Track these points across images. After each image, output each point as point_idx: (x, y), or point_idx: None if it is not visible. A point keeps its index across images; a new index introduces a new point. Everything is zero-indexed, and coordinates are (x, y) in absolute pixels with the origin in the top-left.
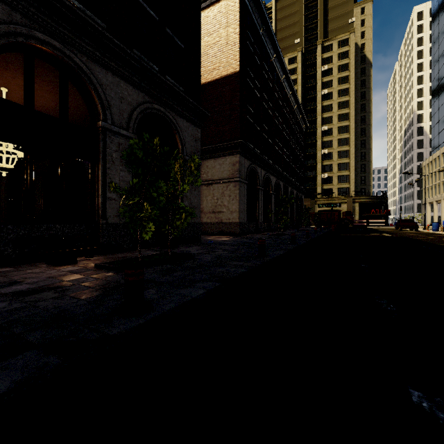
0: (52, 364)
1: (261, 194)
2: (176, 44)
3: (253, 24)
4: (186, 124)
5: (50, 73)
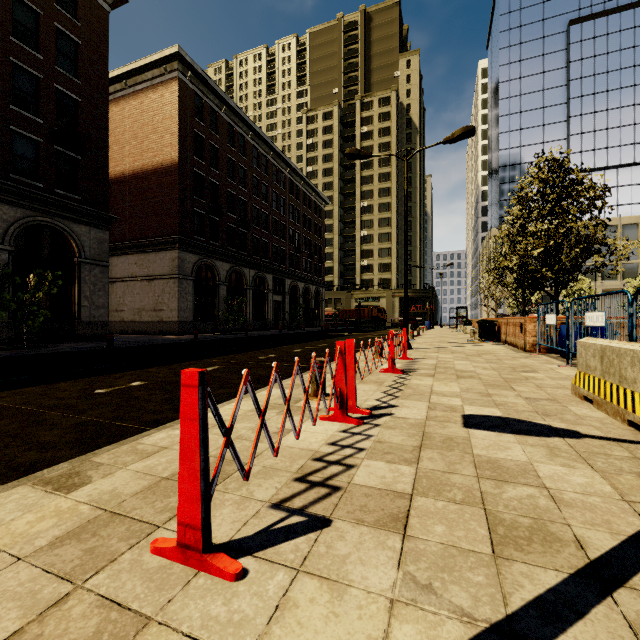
0: None
1: (223, 290)
2: (71, 156)
3: (206, 107)
4: (85, 229)
5: None
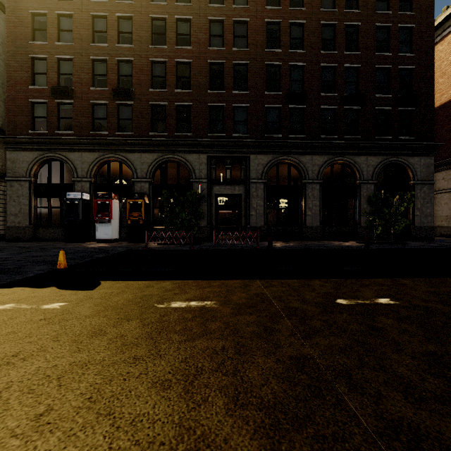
0: (351, 248)
1: None
2: (407, 110)
3: None
4: (417, 159)
5: None
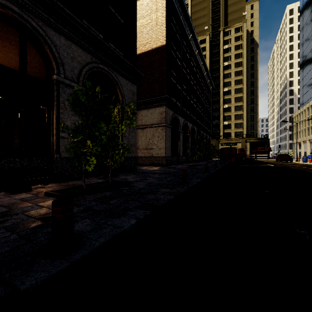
0: None
1: (181, 136)
2: (117, 19)
3: (175, 11)
4: (125, 81)
5: (16, 38)
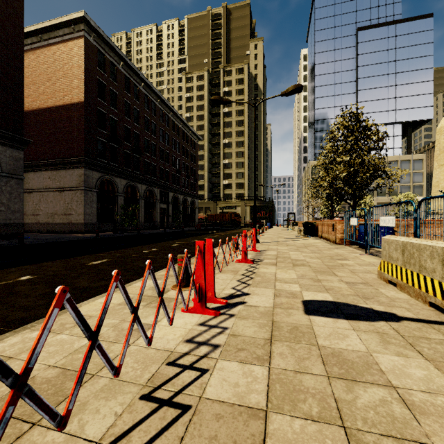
0: None
1: (121, 199)
2: None
3: (108, 61)
4: (2, 148)
5: None
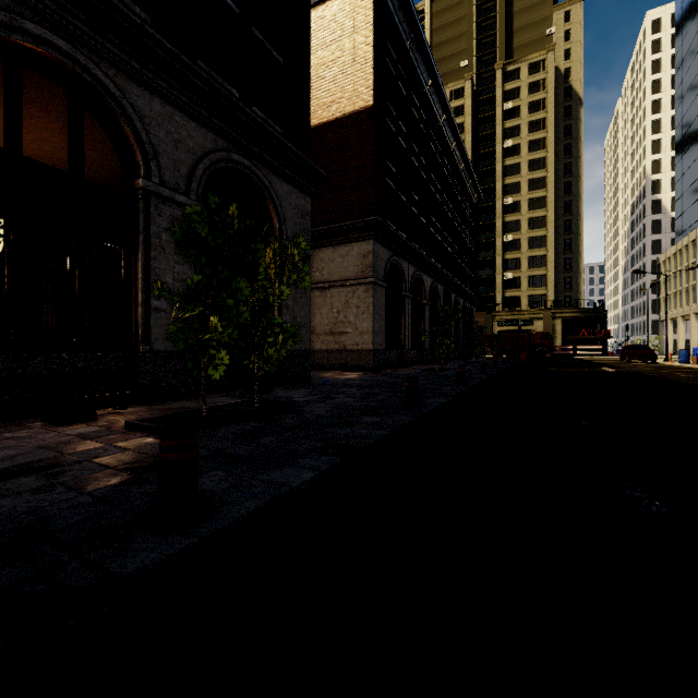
0: None
1: (408, 304)
2: (270, 55)
3: (396, 31)
4: (286, 188)
5: (58, 100)
